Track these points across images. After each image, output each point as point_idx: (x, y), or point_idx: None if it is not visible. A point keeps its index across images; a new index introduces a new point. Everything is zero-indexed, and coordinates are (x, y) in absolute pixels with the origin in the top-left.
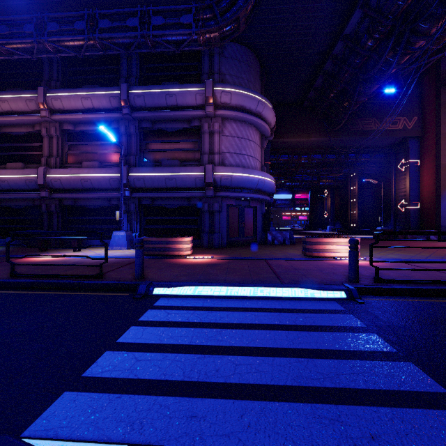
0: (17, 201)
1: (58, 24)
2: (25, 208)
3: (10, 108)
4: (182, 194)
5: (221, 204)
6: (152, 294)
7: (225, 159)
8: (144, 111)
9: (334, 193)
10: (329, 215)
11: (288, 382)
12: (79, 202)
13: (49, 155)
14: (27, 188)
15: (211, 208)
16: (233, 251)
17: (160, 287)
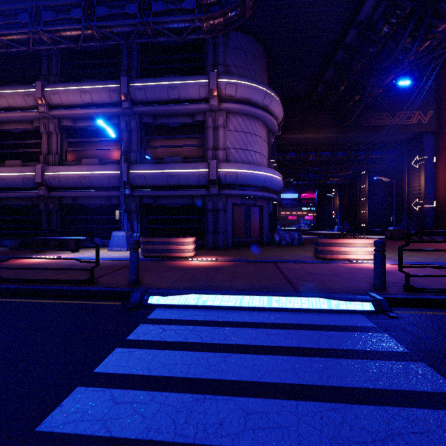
0: (16, 200)
1: (54, 13)
2: (24, 207)
3: (8, 104)
4: (185, 192)
5: (226, 203)
6: (146, 303)
7: (230, 155)
8: (145, 105)
9: (342, 192)
10: (337, 215)
11: None
12: (78, 201)
13: (47, 152)
14: (25, 186)
15: (215, 207)
16: (239, 252)
17: (156, 295)
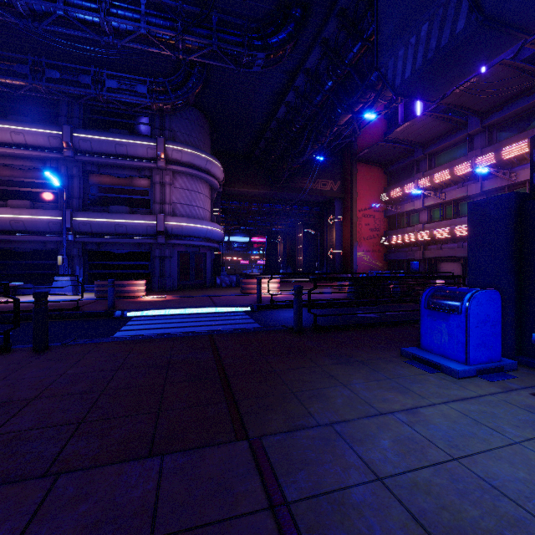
0: None
1: None
2: None
3: None
4: (133, 241)
5: (172, 250)
6: (126, 316)
7: (176, 209)
8: (90, 156)
9: (287, 239)
10: (282, 260)
11: (206, 330)
12: (2, 244)
13: None
14: None
15: (162, 254)
16: (184, 292)
17: (132, 311)
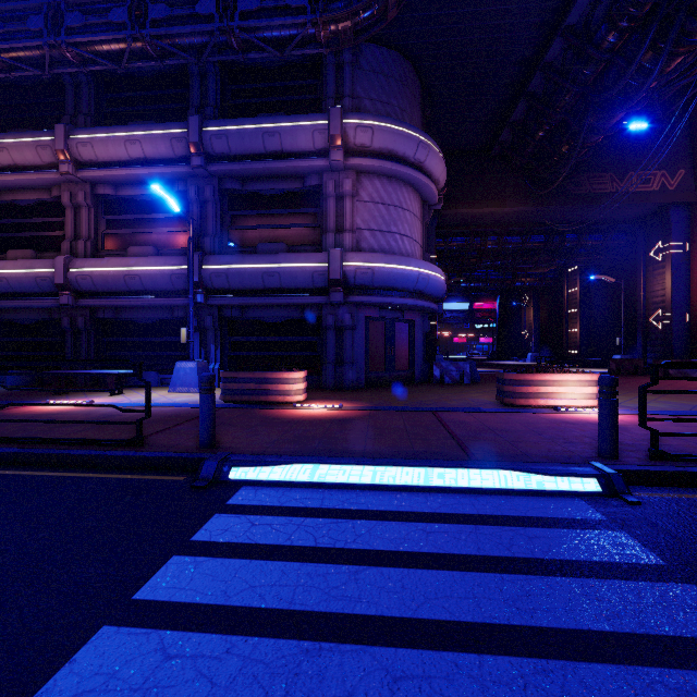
0: (25, 313)
1: (83, 14)
2: (37, 324)
3: (12, 160)
4: (291, 300)
5: (355, 316)
6: (226, 479)
7: (362, 240)
8: (228, 162)
9: (540, 300)
10: (532, 336)
11: None
12: (122, 313)
13: (74, 236)
14: (39, 291)
15: (339, 323)
16: (377, 395)
17: (243, 466)
